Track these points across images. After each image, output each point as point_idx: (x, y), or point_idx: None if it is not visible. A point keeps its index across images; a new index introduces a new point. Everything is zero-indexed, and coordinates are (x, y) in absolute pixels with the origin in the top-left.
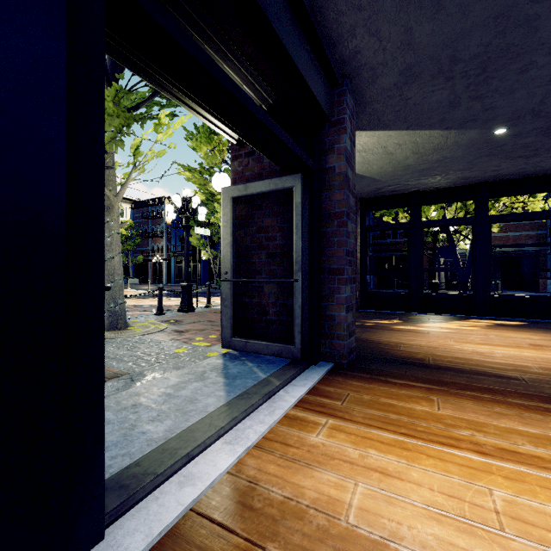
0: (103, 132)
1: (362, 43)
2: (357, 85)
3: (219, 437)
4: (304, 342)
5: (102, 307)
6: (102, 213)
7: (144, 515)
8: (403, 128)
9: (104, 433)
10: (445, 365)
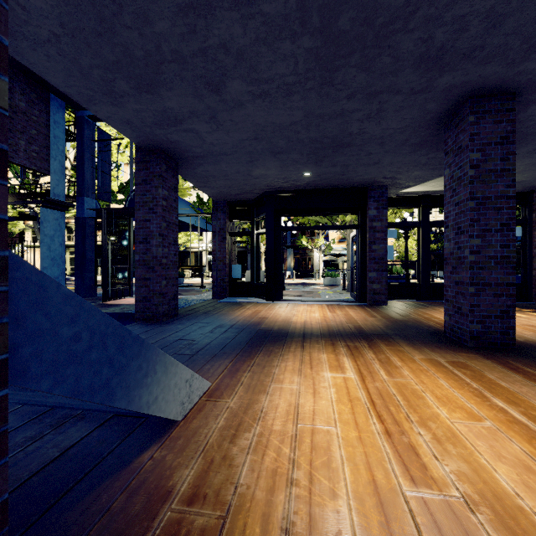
0: (280, 250)
1: (358, 183)
2: (379, 184)
3: (304, 301)
4: (358, 294)
5: (280, 272)
6: (280, 260)
7: (285, 302)
8: (440, 177)
9: (280, 288)
10: (405, 312)
